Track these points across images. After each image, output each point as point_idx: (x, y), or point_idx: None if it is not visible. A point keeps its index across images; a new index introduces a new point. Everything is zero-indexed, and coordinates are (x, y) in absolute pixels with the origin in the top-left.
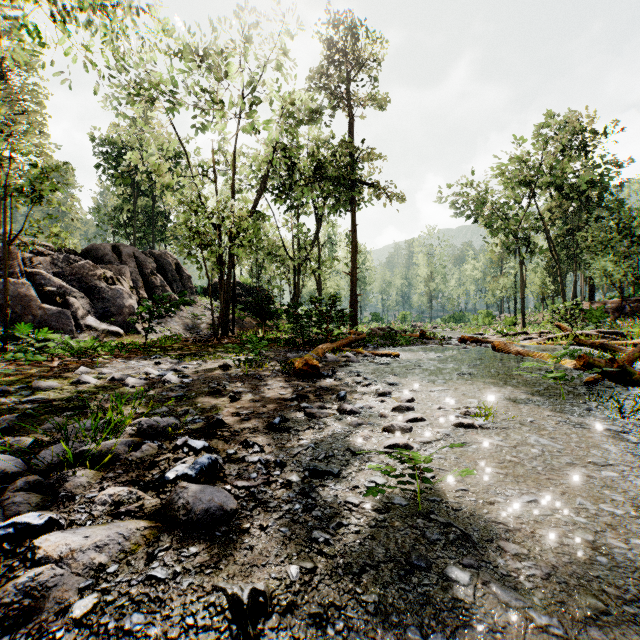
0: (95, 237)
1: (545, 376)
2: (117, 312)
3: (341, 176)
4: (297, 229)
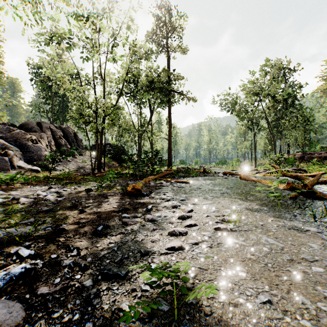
0: (30, 118)
1: (269, 195)
2: (37, 159)
3: (163, 88)
4: (140, 115)
